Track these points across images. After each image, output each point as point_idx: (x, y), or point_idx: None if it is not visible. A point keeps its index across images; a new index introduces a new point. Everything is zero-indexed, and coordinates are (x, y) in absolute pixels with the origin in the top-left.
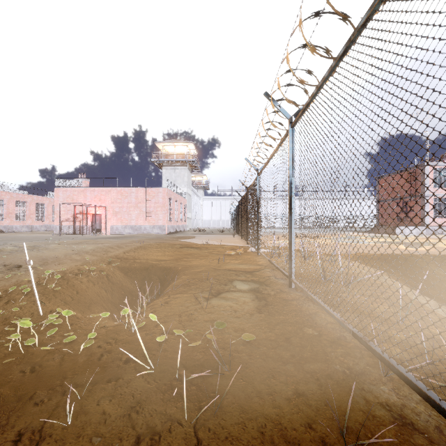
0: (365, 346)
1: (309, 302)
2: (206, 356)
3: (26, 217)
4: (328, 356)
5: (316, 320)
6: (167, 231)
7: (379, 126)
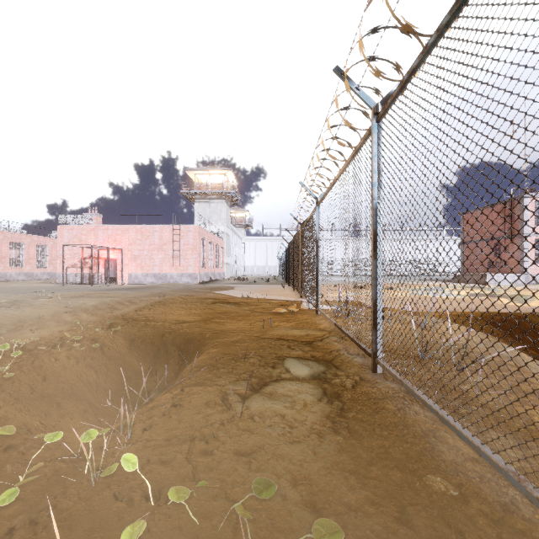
0: None
1: (414, 405)
2: None
3: (24, 263)
4: None
5: (441, 452)
6: (199, 279)
7: None
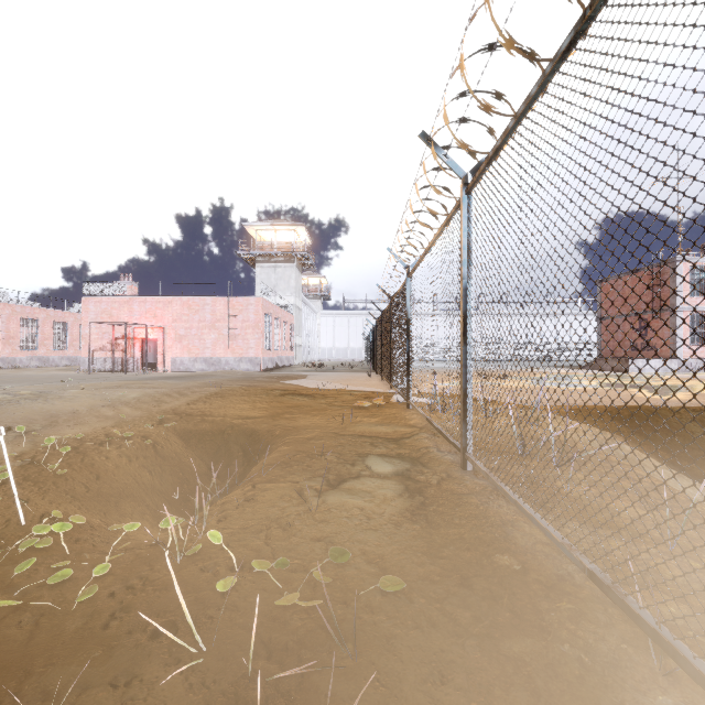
0: (618, 605)
1: (500, 500)
2: (311, 621)
3: (38, 344)
4: (545, 620)
5: (514, 537)
6: (262, 366)
7: (649, 176)
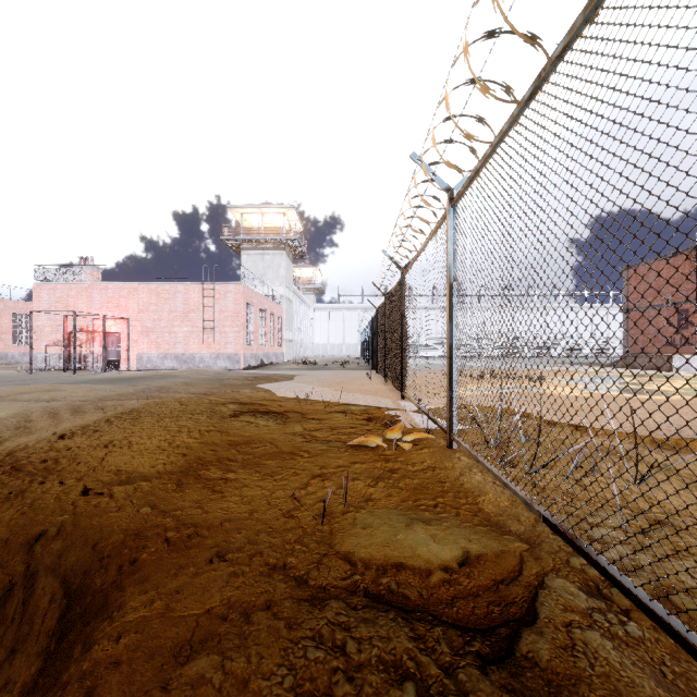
0: None
1: None
2: None
3: None
4: None
5: None
6: (243, 363)
7: None
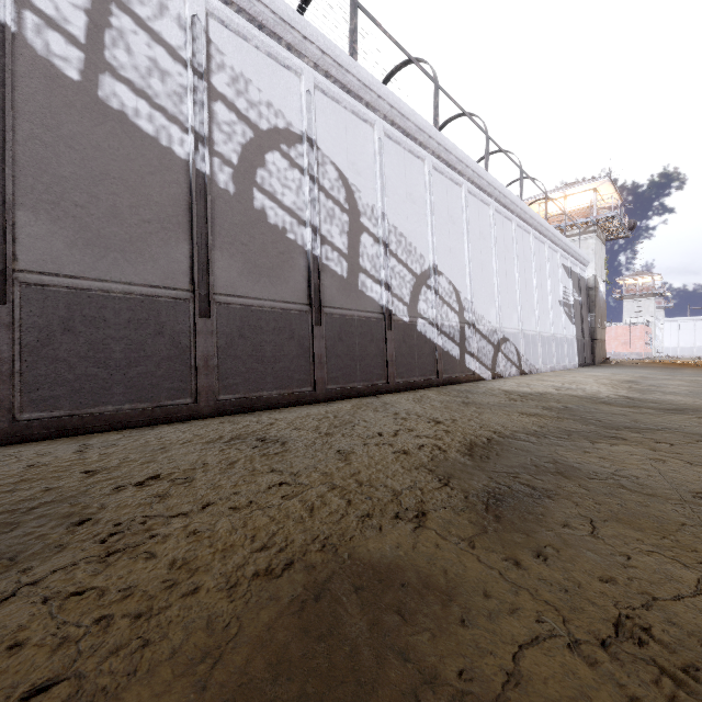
0: None
1: None
2: None
3: None
4: None
5: None
6: (644, 356)
7: None
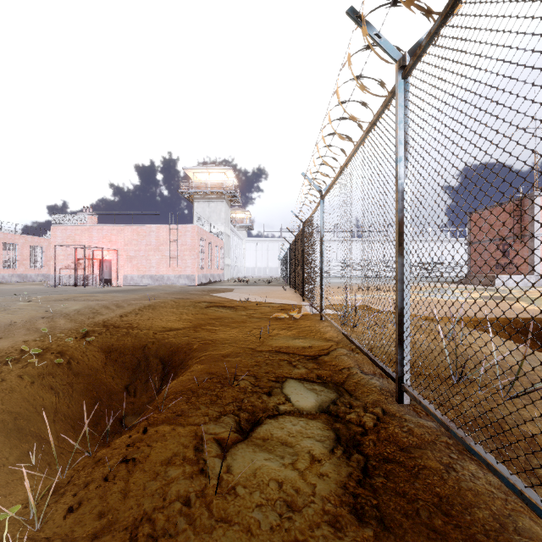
0: None
1: (467, 461)
2: None
3: (17, 264)
4: None
5: None
6: (197, 281)
7: None
